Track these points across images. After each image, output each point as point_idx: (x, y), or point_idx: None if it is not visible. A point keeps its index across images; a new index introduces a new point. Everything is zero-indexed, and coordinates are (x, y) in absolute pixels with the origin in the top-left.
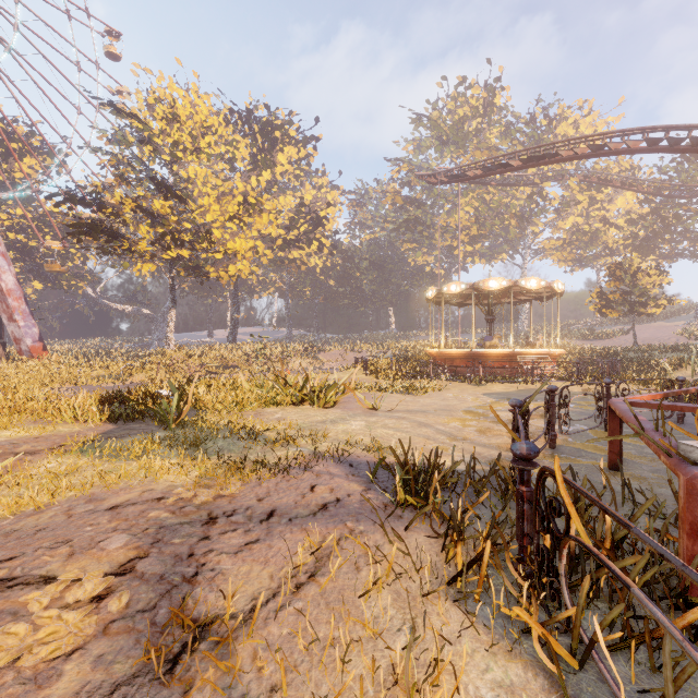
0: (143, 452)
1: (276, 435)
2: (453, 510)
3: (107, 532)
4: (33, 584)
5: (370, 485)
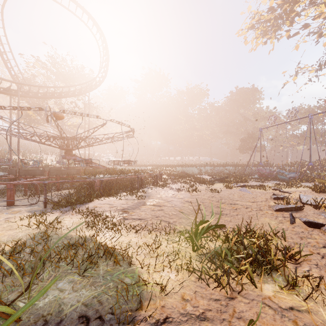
0: (103, 256)
1: (18, 240)
2: (111, 187)
3: (144, 211)
4: (156, 205)
5: (85, 205)
